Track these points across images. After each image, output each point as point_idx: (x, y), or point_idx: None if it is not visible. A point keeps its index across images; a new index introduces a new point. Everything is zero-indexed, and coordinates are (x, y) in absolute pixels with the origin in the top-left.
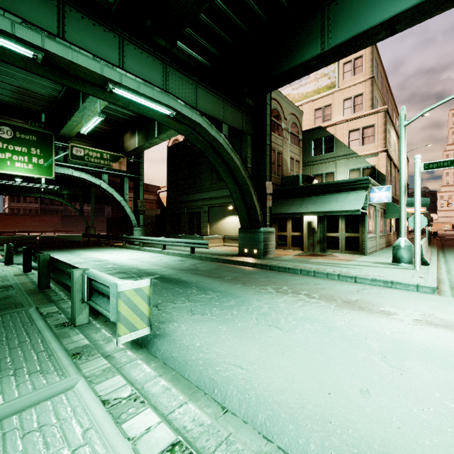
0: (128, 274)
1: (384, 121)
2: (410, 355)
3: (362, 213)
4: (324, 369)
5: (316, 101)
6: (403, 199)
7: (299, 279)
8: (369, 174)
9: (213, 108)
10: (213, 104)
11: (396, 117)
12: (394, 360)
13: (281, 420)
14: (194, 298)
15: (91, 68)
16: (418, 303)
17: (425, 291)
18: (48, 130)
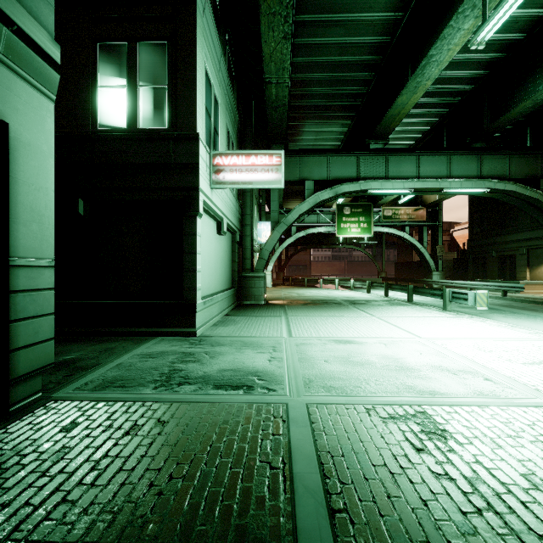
0: None
1: None
2: None
3: None
4: None
5: None
6: None
7: None
8: None
9: (528, 168)
10: (529, 164)
11: None
12: None
13: None
14: (507, 314)
15: (434, 186)
16: None
17: None
18: (369, 202)
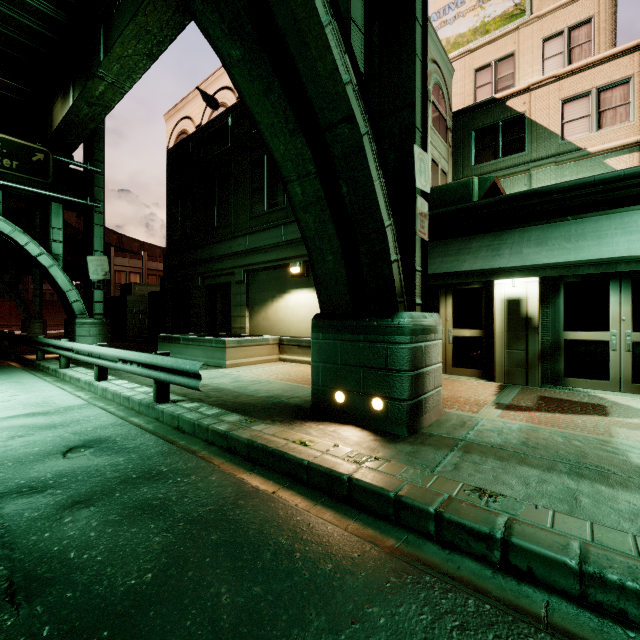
0: None
1: None
2: None
3: None
4: None
5: (479, 50)
6: None
7: None
8: None
9: None
10: None
11: None
12: None
13: None
14: None
15: None
16: None
17: None
18: None
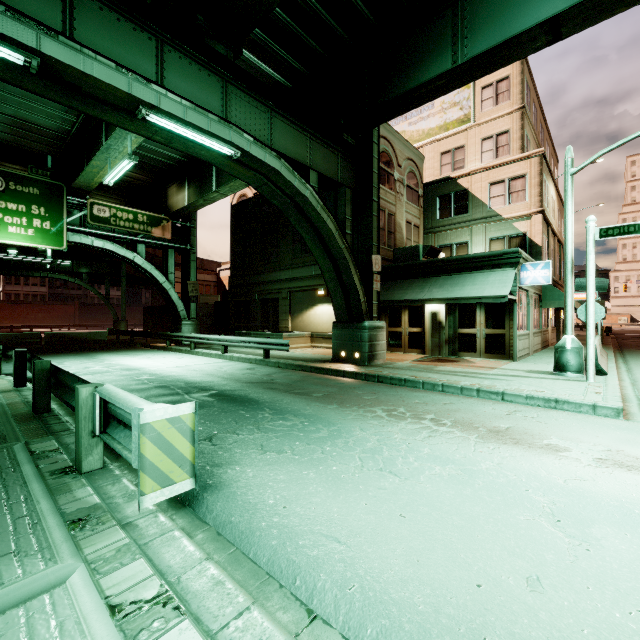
0: (170, 389)
1: (539, 170)
2: (597, 516)
3: (510, 300)
4: (467, 542)
5: (443, 140)
6: (570, 280)
7: (420, 397)
8: (519, 245)
9: (295, 148)
10: (296, 142)
11: (554, 165)
12: (573, 525)
13: (405, 635)
14: (267, 426)
15: (113, 83)
16: (597, 432)
17: (605, 414)
18: (57, 179)
